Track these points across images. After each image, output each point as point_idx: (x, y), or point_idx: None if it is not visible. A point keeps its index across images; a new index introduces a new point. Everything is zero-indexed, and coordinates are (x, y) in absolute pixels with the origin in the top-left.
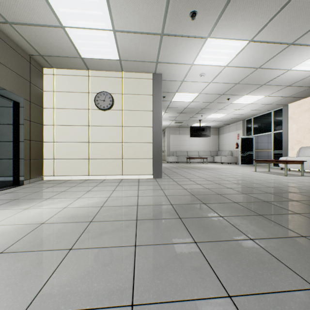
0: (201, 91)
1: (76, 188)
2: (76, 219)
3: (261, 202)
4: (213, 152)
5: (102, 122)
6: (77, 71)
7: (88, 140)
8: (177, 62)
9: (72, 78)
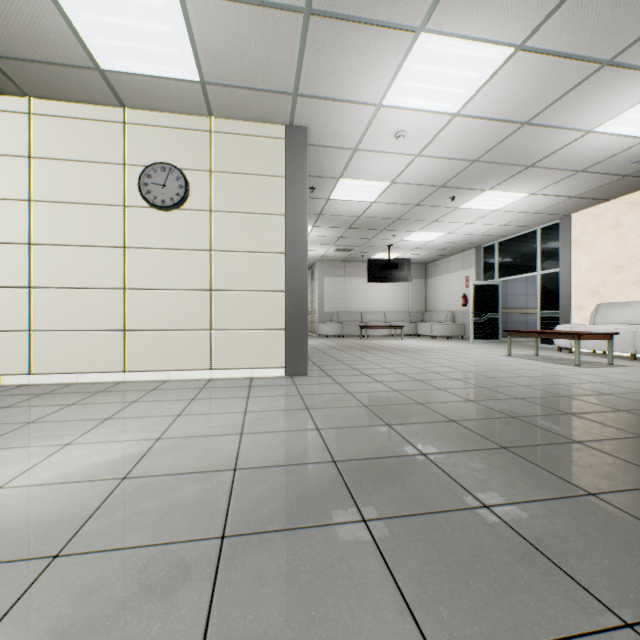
0: (395, 176)
1: (77, 409)
2: (7, 547)
3: (568, 444)
4: (416, 315)
5: (159, 240)
6: (93, 108)
7: (122, 284)
8: (344, 96)
9: (81, 126)
